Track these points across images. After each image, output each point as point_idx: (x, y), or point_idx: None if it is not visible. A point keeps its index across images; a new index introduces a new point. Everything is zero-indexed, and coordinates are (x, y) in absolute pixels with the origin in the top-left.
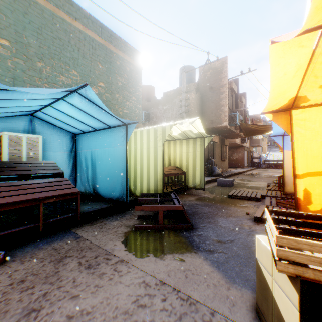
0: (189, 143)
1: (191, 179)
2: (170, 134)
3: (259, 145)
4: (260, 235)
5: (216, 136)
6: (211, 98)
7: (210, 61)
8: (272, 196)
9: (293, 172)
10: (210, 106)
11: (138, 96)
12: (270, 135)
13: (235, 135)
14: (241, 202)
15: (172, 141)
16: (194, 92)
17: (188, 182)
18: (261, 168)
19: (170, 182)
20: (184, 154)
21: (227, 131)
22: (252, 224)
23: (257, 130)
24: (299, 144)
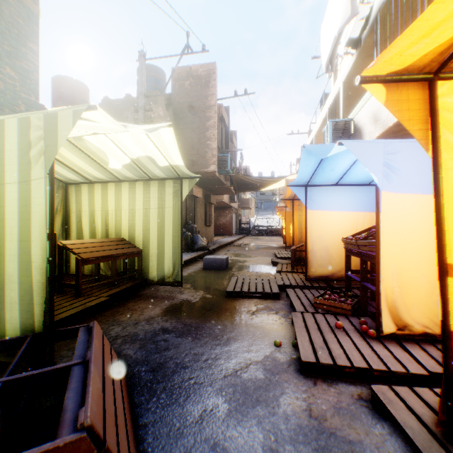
0: (150, 188)
1: (154, 265)
2: (105, 165)
3: (249, 206)
4: (350, 446)
5: (199, 188)
6: (191, 125)
7: (190, 49)
8: (294, 286)
9: (440, 258)
10: (189, 137)
11: (27, 72)
12: (289, 184)
13: (224, 188)
14: (252, 305)
15: (112, 183)
16: (164, 107)
17: (149, 272)
18: (251, 235)
19: (104, 276)
20: (139, 212)
21: (215, 181)
22: (305, 385)
23: (252, 183)
24: (450, 178)
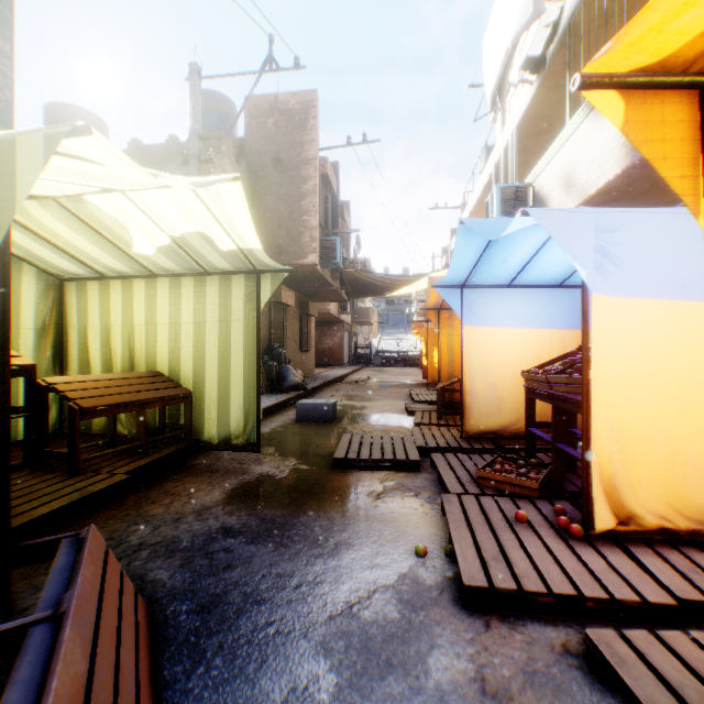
0: (206, 288)
1: (213, 417)
2: (127, 248)
3: (369, 320)
4: None
5: (290, 291)
6: (277, 189)
7: (275, 64)
8: (443, 449)
9: None
10: (274, 208)
11: None
12: (436, 284)
13: (331, 292)
14: (376, 481)
15: (141, 280)
16: (233, 158)
17: (204, 429)
18: (373, 366)
19: (125, 436)
20: (187, 329)
21: (315, 281)
22: (470, 630)
23: (374, 284)
24: None
